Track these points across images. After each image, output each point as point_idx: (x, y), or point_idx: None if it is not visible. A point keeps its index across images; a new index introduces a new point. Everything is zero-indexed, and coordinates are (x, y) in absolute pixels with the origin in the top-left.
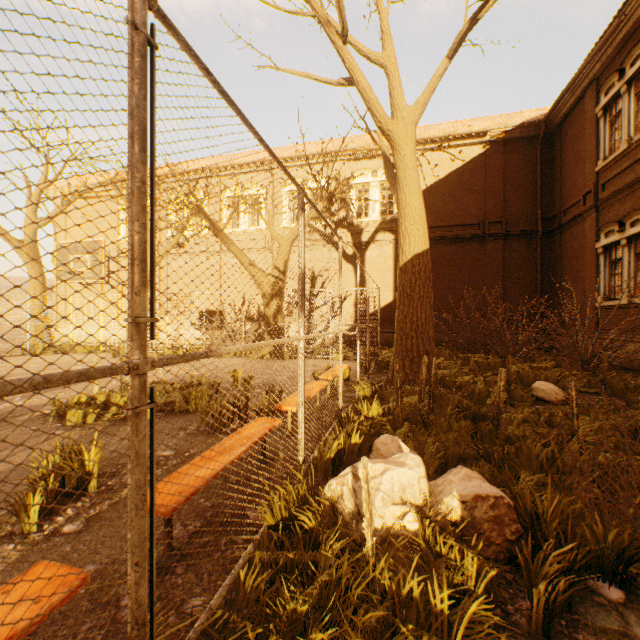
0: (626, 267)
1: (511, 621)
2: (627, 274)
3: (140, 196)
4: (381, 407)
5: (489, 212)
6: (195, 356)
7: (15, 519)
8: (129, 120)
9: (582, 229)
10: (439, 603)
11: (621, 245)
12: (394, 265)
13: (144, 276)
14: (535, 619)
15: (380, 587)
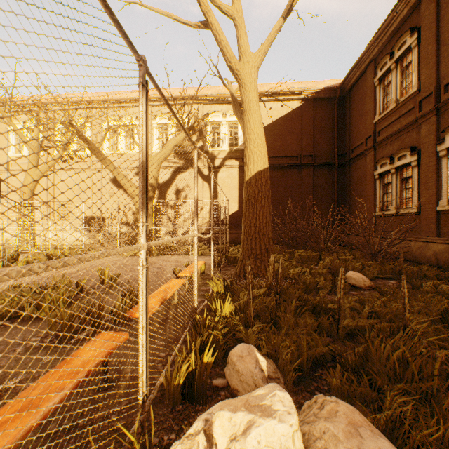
0: (394, 188)
1: None
2: (395, 193)
3: None
4: (233, 304)
5: (304, 148)
6: None
7: None
8: None
9: (364, 162)
10: None
11: (391, 173)
12: (238, 184)
13: None
14: None
15: None
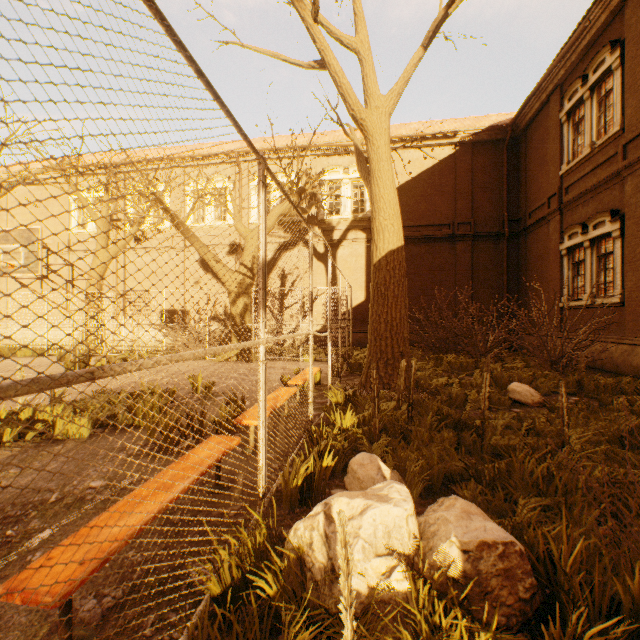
0: (589, 268)
1: None
2: (590, 275)
3: None
4: (356, 416)
5: (459, 213)
6: (63, 380)
7: None
8: None
9: (546, 231)
10: None
11: (584, 247)
12: (366, 264)
13: None
14: None
15: None
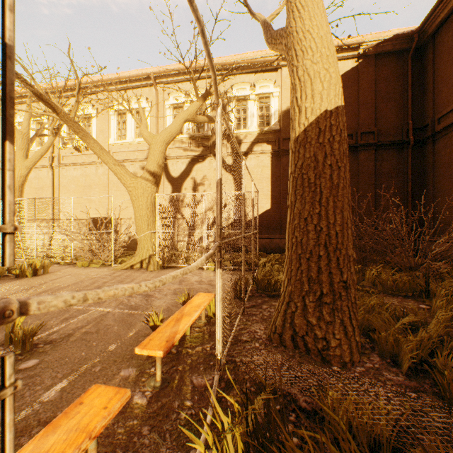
0: None
1: None
2: None
3: None
4: None
5: (361, 123)
6: None
7: None
8: None
9: None
10: None
11: None
12: (271, 174)
13: None
14: None
15: None
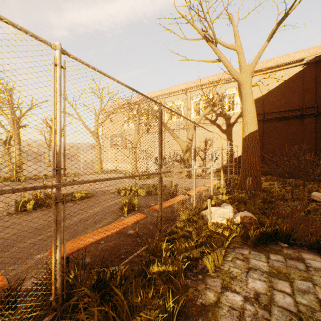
0: None
1: (247, 243)
2: None
3: (160, 142)
4: (228, 196)
5: (305, 102)
6: (168, 172)
7: (120, 213)
8: (159, 129)
9: None
10: (225, 234)
11: None
12: None
13: (161, 156)
14: (251, 241)
15: (211, 230)
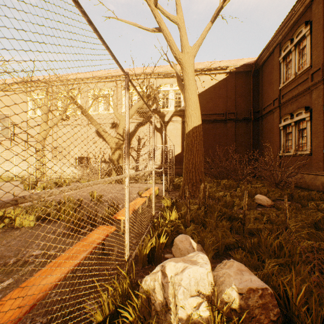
0: (294, 136)
1: None
2: (294, 140)
3: None
4: (177, 213)
5: (228, 108)
6: None
7: None
8: None
9: (272, 117)
10: None
11: (291, 125)
12: (181, 133)
13: None
14: None
15: None
